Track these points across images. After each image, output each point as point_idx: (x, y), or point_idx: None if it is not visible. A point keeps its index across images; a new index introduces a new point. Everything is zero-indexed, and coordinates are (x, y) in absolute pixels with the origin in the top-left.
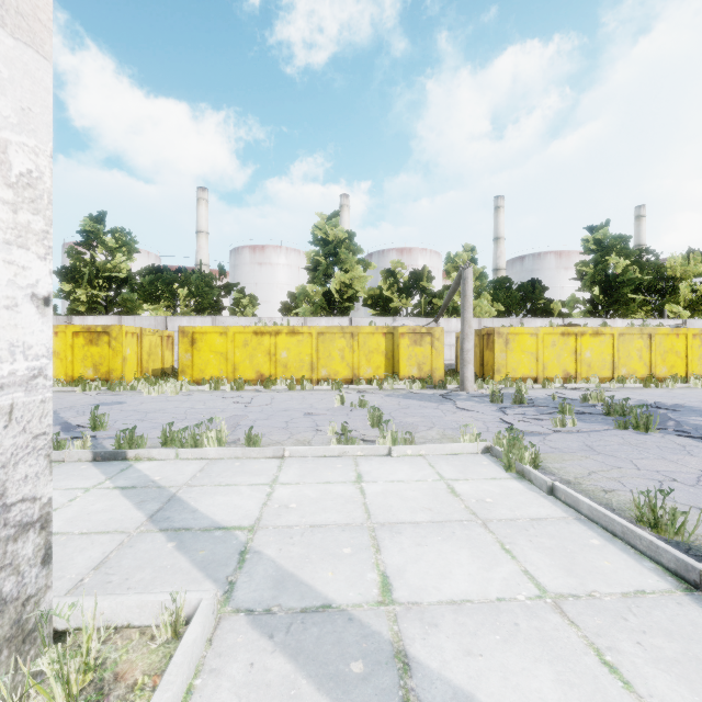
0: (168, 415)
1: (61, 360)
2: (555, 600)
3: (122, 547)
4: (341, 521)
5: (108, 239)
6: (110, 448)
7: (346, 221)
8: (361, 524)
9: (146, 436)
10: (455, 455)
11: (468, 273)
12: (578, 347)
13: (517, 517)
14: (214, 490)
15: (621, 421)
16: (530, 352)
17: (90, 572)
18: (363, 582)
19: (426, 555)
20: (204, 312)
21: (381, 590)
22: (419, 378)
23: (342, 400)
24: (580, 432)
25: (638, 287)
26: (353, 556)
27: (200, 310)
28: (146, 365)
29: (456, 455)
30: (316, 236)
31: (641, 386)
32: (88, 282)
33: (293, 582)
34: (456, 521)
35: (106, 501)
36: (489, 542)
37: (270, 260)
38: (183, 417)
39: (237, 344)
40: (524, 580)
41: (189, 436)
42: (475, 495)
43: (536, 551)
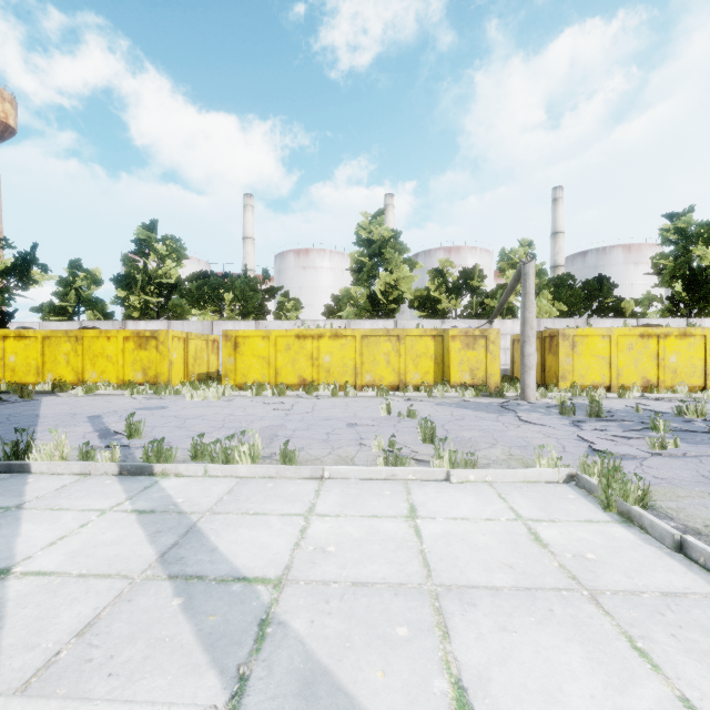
0: (206, 422)
1: (113, 364)
2: None
3: (118, 601)
4: (392, 578)
5: (159, 247)
6: (140, 459)
7: (390, 221)
8: (419, 586)
9: (179, 446)
10: (530, 484)
11: (530, 268)
12: (661, 350)
13: (639, 588)
14: (240, 521)
15: None
16: (601, 356)
17: (71, 639)
18: (429, 698)
19: (517, 650)
20: (249, 316)
21: None
22: (472, 385)
23: (389, 410)
24: (687, 457)
25: None
26: (411, 643)
27: (245, 315)
28: (192, 369)
29: (532, 484)
30: (360, 236)
31: None
32: (141, 288)
33: (327, 687)
34: (551, 590)
35: (119, 530)
36: (609, 633)
37: (314, 264)
38: (221, 425)
39: (279, 348)
40: None
41: (219, 449)
42: (569, 546)
43: (690, 657)
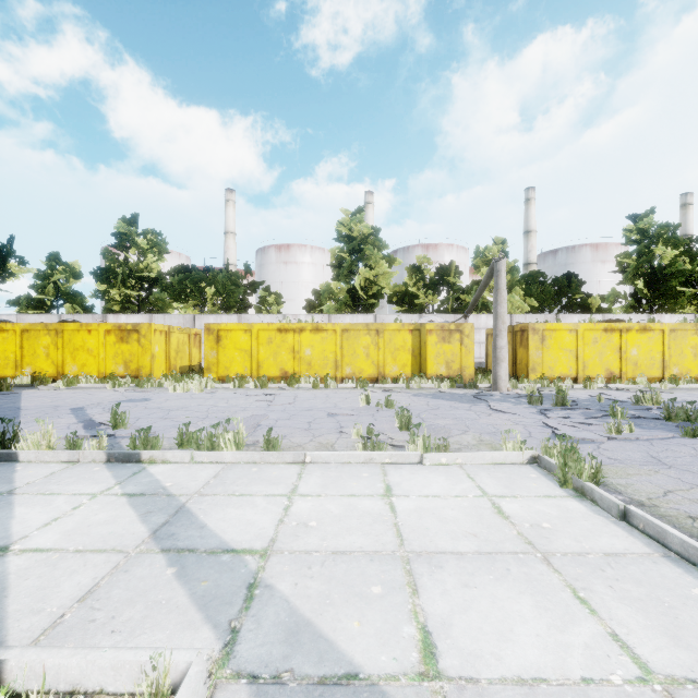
0: (190, 413)
1: (94, 357)
2: (667, 688)
3: (116, 572)
4: (369, 547)
5: (140, 241)
6: (127, 448)
7: (370, 218)
8: (392, 553)
9: (165, 435)
10: (497, 465)
11: (502, 265)
12: (623, 344)
13: (586, 550)
14: (226, 501)
15: (689, 428)
16: (568, 350)
17: (74, 604)
18: (398, 640)
19: (476, 602)
20: (231, 310)
21: (422, 654)
22: (448, 377)
23: (368, 400)
24: (640, 440)
25: (689, 280)
26: (385, 599)
27: (226, 309)
28: (174, 363)
29: (498, 465)
30: (340, 232)
31: (697, 387)
32: (121, 282)
33: (309, 635)
34: (510, 553)
35: (111, 511)
36: (556, 586)
37: (295, 259)
38: (205, 415)
39: (261, 342)
40: (615, 650)
41: (205, 437)
42: (528, 517)
43: (622, 603)
